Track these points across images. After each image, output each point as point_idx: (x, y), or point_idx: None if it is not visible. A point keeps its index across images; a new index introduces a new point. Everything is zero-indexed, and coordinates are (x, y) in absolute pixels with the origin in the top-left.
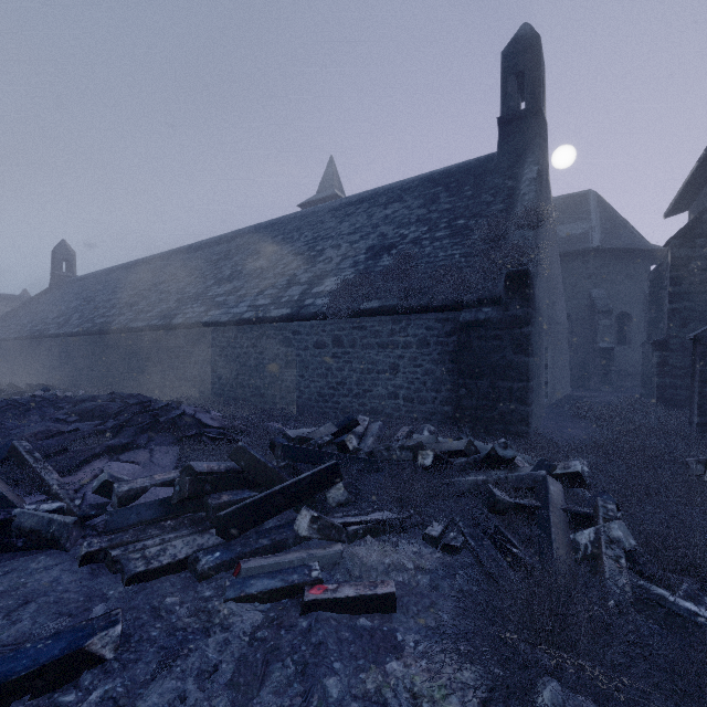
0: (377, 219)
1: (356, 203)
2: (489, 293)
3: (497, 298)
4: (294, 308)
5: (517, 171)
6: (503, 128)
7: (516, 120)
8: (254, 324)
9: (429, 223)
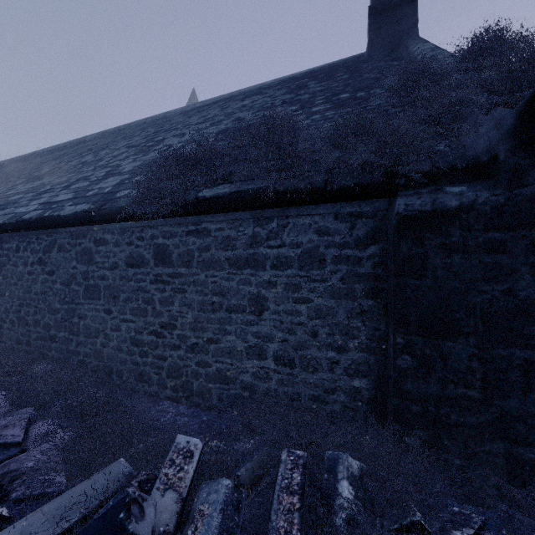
0: (232, 108)
1: (210, 104)
2: (455, 157)
3: (482, 163)
4: (96, 202)
5: (399, 55)
6: (374, 19)
7: (389, 10)
8: (41, 228)
9: (299, 102)
